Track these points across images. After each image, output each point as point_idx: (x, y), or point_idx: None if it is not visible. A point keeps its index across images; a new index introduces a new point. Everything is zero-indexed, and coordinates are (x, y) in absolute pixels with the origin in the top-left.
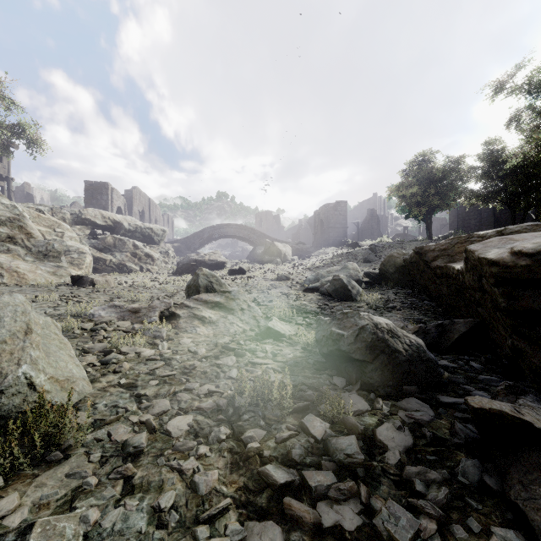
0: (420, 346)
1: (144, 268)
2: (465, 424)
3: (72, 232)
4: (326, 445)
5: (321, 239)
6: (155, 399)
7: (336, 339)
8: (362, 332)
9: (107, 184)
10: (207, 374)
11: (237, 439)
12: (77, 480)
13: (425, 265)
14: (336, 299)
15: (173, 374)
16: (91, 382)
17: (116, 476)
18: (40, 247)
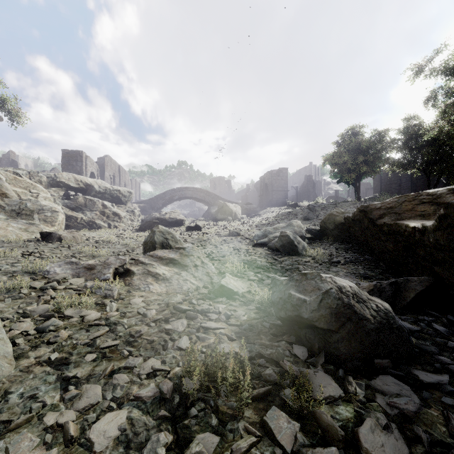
0: (388, 311)
1: (111, 225)
2: None
3: (46, 193)
4: None
5: (266, 200)
6: (86, 383)
7: (297, 304)
8: (326, 297)
9: (82, 152)
10: (154, 343)
11: (180, 453)
12: None
13: (370, 222)
14: (284, 254)
15: (115, 344)
16: (17, 358)
17: None
18: (14, 206)
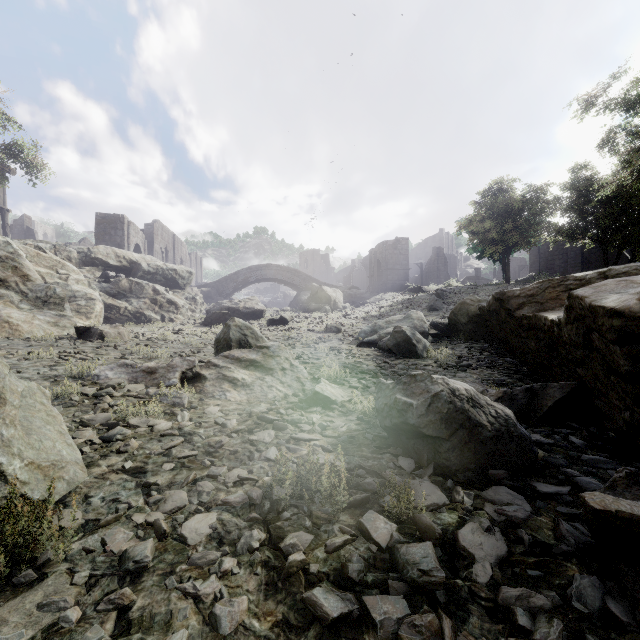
0: (509, 418)
1: (166, 317)
2: (573, 523)
3: (79, 273)
4: (393, 556)
5: (378, 283)
6: (168, 489)
7: (403, 409)
8: (435, 401)
9: (123, 217)
10: (238, 453)
11: (274, 548)
12: (52, 613)
13: (508, 314)
14: (398, 356)
15: (194, 454)
16: (87, 466)
17: (106, 607)
18: (39, 292)
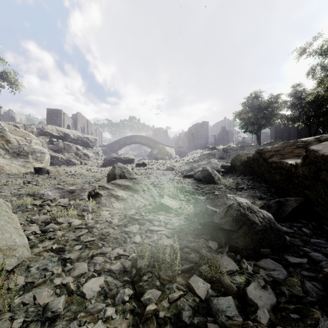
0: (270, 219)
1: (82, 162)
2: (312, 282)
3: (37, 139)
4: (209, 305)
5: (193, 145)
6: (77, 262)
7: (211, 214)
8: (229, 209)
9: (61, 110)
10: (118, 239)
11: (138, 300)
12: None
13: (264, 160)
14: (205, 183)
15: (93, 239)
16: (31, 247)
17: None
18: (15, 149)
